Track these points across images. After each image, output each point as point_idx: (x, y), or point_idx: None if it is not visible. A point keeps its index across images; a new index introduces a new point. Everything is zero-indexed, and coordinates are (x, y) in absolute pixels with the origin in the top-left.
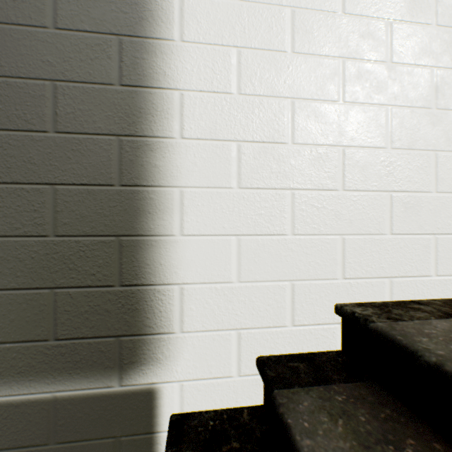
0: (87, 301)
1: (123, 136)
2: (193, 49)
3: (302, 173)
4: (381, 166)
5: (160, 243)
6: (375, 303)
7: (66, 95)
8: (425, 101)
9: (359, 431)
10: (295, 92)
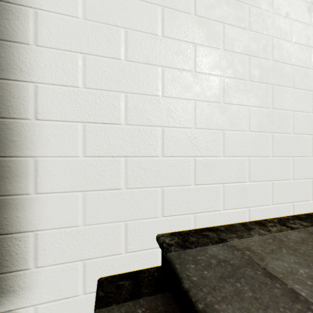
0: None
1: None
2: (46, 52)
3: (133, 145)
4: (188, 140)
5: (17, 200)
6: (183, 232)
7: None
8: (217, 98)
9: None
10: (128, 88)
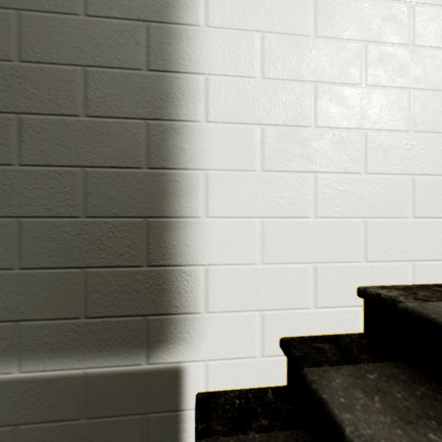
0: (116, 280)
1: (150, 120)
2: (217, 34)
3: (325, 156)
4: (403, 149)
5: (186, 224)
6: (398, 286)
7: (96, 80)
8: None
9: (398, 407)
10: (318, 76)
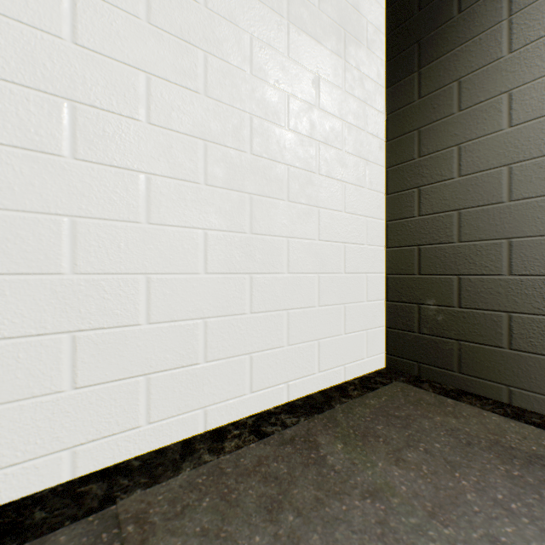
0: None
1: None
2: None
3: None
4: (55, 298)
5: None
6: (34, 496)
7: None
8: (132, 213)
9: None
10: None
